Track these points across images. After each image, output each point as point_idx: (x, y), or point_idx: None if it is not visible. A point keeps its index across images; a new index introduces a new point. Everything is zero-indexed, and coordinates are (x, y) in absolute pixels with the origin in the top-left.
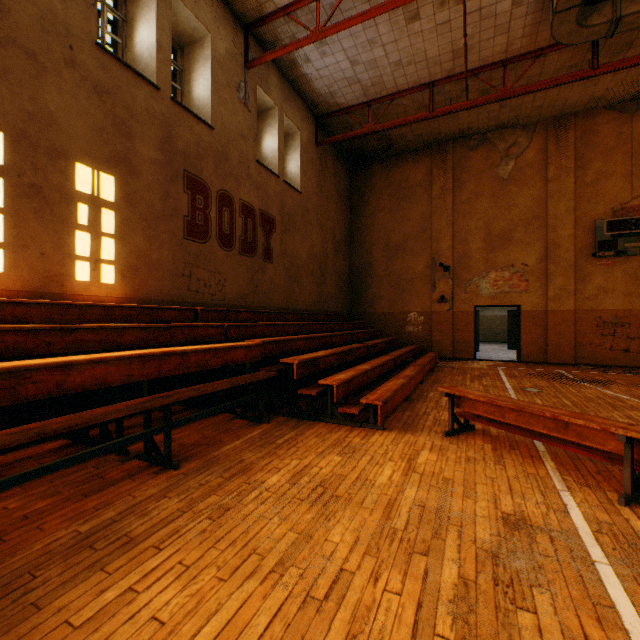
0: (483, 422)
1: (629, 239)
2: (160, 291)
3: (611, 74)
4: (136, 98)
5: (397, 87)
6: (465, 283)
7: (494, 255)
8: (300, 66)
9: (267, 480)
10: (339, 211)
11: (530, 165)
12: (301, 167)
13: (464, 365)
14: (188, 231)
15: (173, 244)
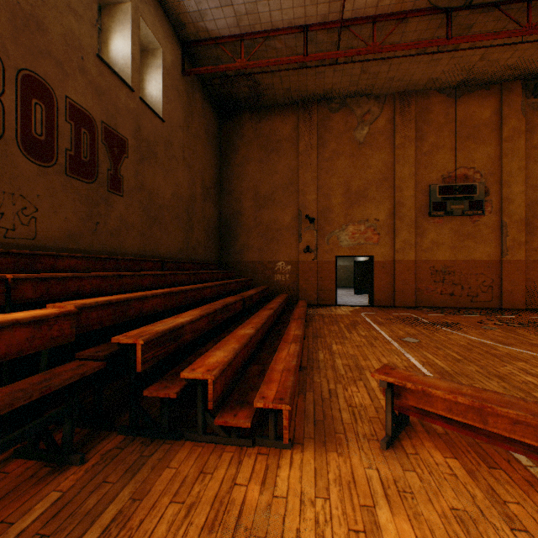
0: (440, 423)
1: (454, 202)
2: None
3: (449, 57)
4: None
5: (272, 23)
6: (328, 235)
7: (352, 210)
8: None
9: None
10: (208, 155)
11: (381, 132)
12: (164, 91)
13: (331, 312)
14: None
15: None
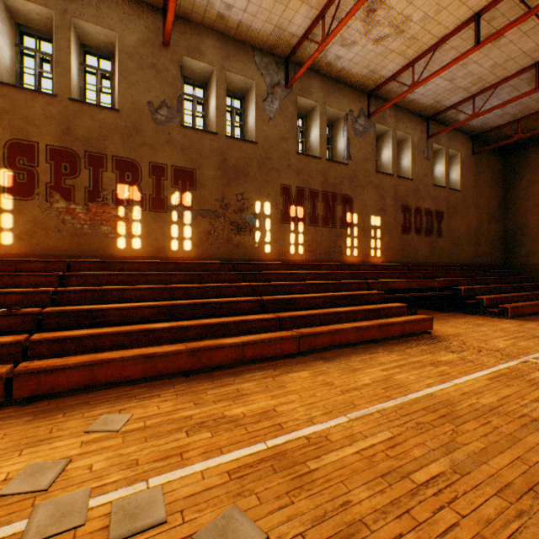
0: None
1: None
2: (393, 258)
3: None
4: (385, 183)
5: None
6: None
7: None
8: (460, 121)
9: (454, 321)
10: (492, 191)
11: None
12: (460, 174)
13: None
14: (402, 230)
15: (397, 237)
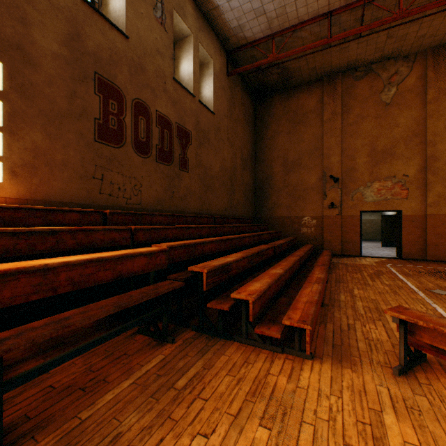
0: None
1: None
2: (65, 193)
3: None
4: None
5: (298, 18)
6: (352, 192)
7: (378, 168)
8: None
9: None
10: (246, 134)
11: (410, 90)
12: (214, 92)
13: (354, 262)
14: (99, 134)
15: (81, 145)
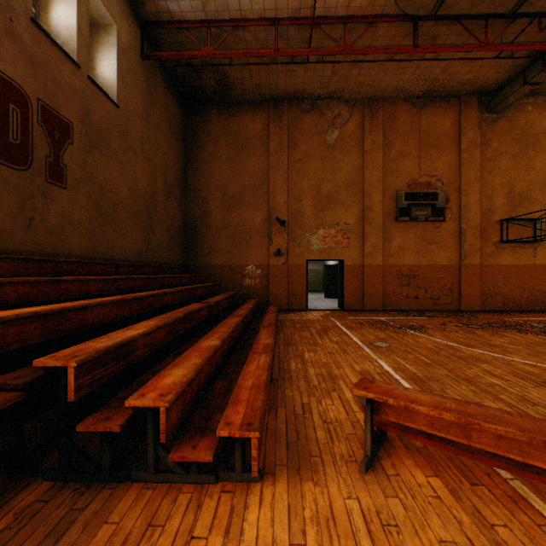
0: (422, 439)
1: (419, 208)
2: None
3: (415, 66)
4: None
5: (241, 12)
6: (299, 238)
7: (323, 213)
8: None
9: None
10: (172, 150)
11: (351, 136)
12: (119, 73)
13: (302, 317)
14: None
15: None
